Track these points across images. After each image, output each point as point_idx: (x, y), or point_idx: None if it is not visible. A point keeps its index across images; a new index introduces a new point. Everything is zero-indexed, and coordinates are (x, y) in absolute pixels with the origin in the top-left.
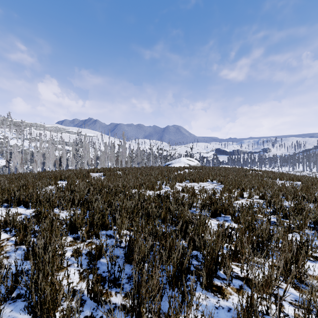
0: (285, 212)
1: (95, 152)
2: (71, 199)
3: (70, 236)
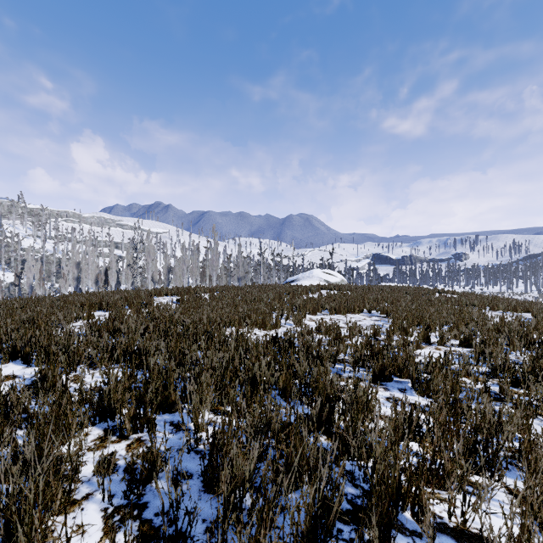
0: (516, 374)
1: (165, 260)
2: (109, 348)
3: (99, 425)
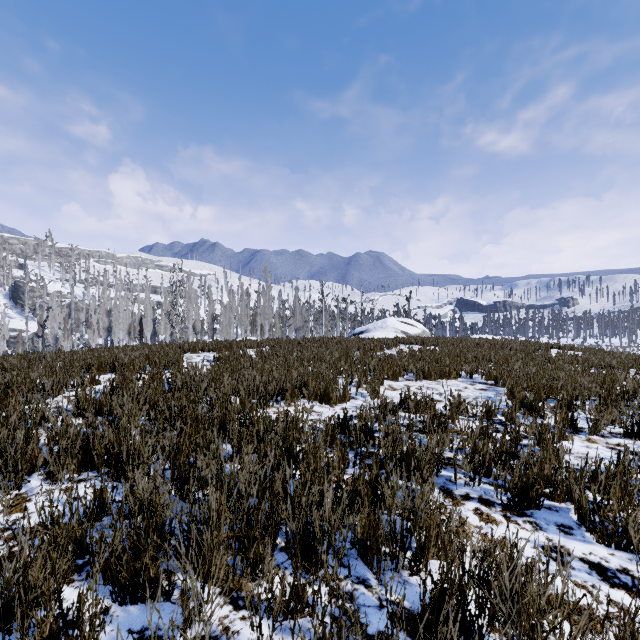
0: None
1: (209, 306)
2: (76, 450)
3: None
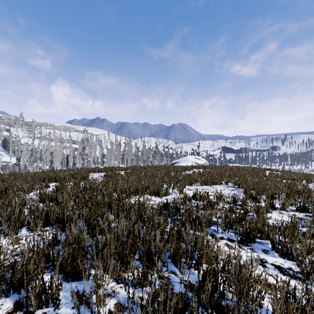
0: None
1: (101, 150)
2: (42, 216)
3: (12, 297)
